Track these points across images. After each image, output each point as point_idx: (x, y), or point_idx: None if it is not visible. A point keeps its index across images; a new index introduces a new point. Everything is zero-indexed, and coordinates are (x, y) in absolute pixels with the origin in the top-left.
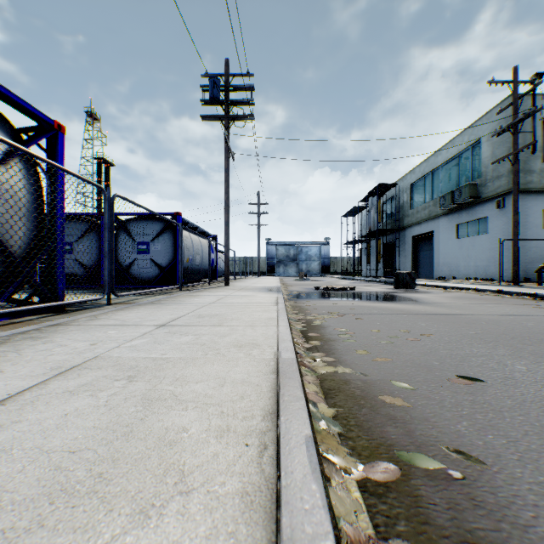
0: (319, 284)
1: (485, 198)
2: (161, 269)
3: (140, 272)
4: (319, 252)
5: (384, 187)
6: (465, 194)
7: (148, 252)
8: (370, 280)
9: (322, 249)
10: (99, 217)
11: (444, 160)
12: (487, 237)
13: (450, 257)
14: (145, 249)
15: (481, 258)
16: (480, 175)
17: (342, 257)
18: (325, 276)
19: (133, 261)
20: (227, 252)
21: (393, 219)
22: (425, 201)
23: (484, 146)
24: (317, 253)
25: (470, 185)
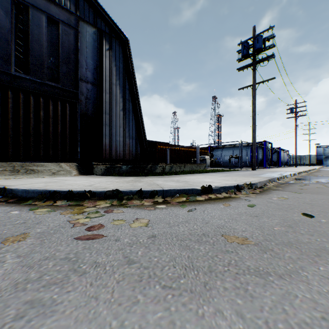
0: None
1: None
2: (274, 162)
3: None
4: None
5: None
6: None
7: None
8: None
9: None
10: None
11: None
12: None
13: None
14: None
15: None
16: None
17: None
18: None
19: None
20: (295, 157)
21: None
22: None
23: None
24: None
25: None
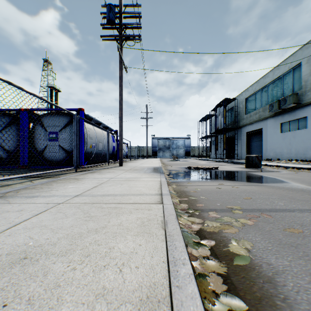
0: (187, 163)
1: (305, 103)
2: (68, 153)
3: (51, 155)
4: (184, 143)
5: (227, 101)
6: (289, 101)
7: (57, 140)
8: (220, 160)
9: (186, 141)
10: (19, 112)
11: (270, 80)
12: (306, 131)
13: (275, 145)
14: (55, 137)
15: (301, 146)
16: (301, 88)
17: (198, 146)
18: (188, 158)
19: (46, 147)
20: (121, 140)
21: (232, 122)
22: (256, 108)
23: (304, 67)
24: (183, 144)
25: (293, 95)
